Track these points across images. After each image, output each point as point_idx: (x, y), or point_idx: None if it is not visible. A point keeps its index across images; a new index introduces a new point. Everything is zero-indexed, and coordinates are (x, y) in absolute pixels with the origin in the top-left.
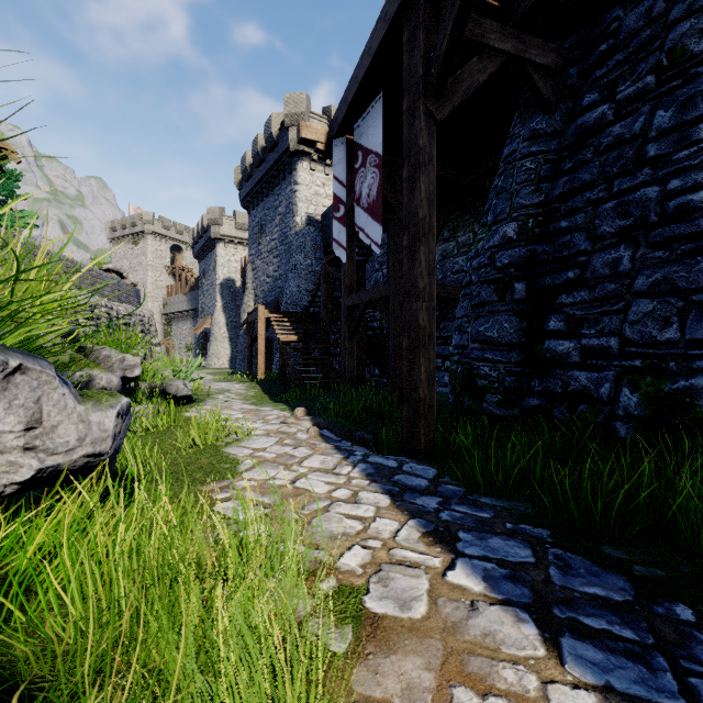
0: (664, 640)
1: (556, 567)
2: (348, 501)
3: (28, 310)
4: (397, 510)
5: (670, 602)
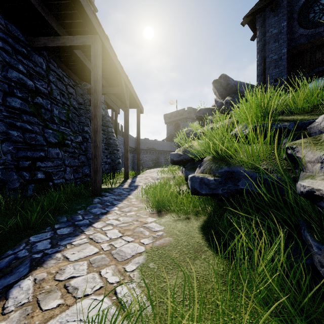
0: (105, 202)
1: (96, 207)
2: (111, 224)
3: (195, 153)
4: (101, 220)
5: (93, 203)
